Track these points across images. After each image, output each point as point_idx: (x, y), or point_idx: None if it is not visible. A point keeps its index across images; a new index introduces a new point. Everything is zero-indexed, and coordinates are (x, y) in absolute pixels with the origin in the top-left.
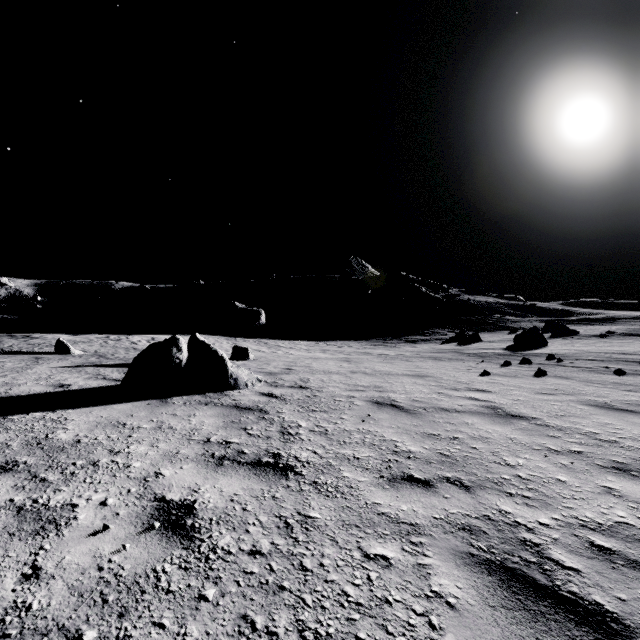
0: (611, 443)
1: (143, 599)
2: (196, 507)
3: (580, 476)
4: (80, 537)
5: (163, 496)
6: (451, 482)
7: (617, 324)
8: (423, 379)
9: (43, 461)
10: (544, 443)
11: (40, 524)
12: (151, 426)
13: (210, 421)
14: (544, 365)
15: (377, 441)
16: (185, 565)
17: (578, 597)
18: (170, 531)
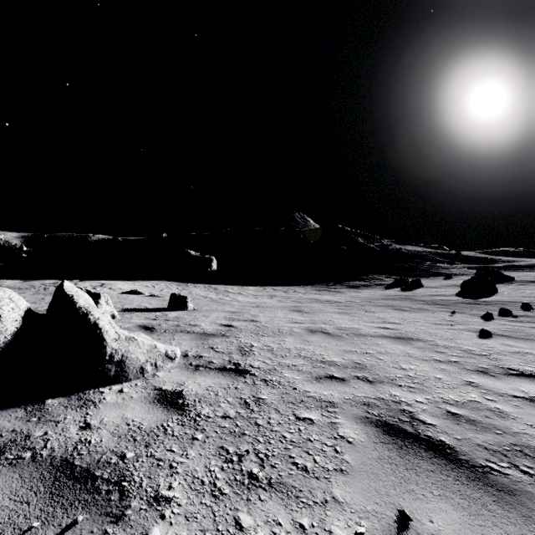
0: None
1: None
2: None
3: None
4: None
5: None
6: None
7: None
8: (412, 346)
9: None
10: None
11: None
12: None
13: None
14: (534, 318)
15: None
16: None
17: None
18: None
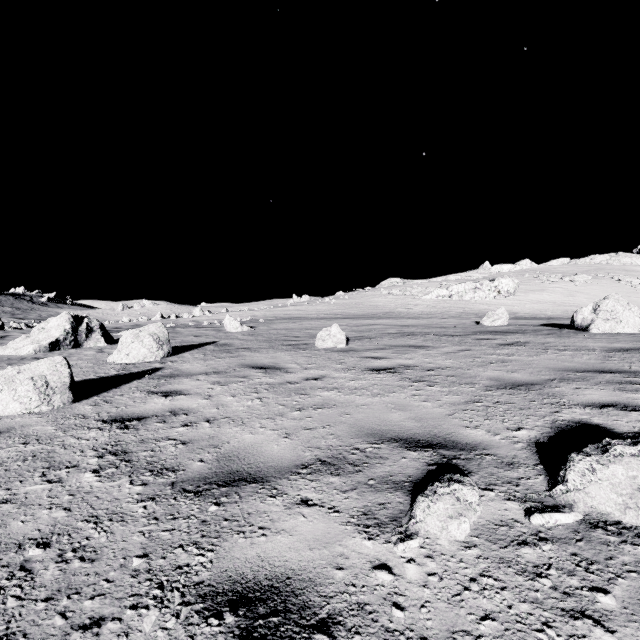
0: None
1: None
2: None
3: None
4: None
5: None
6: None
7: None
8: None
9: None
10: None
11: None
12: None
13: None
14: None
15: None
16: None
17: None
18: None
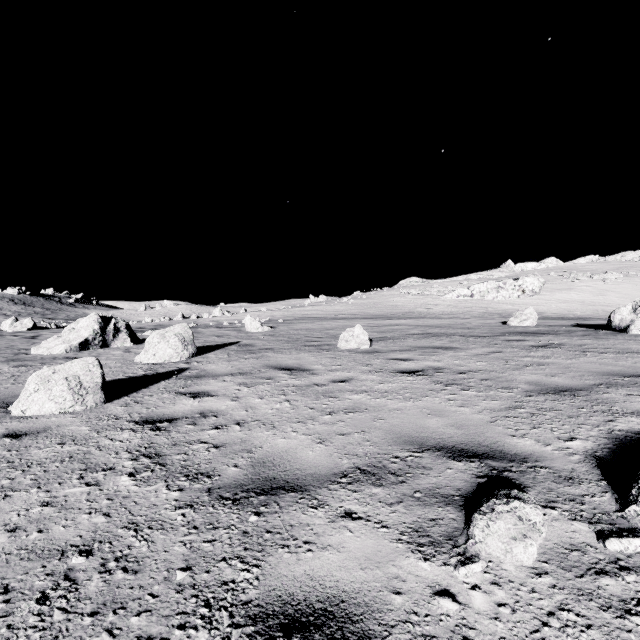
0: None
1: None
2: None
3: None
4: None
5: None
6: None
7: None
8: None
9: None
10: None
11: None
12: None
13: None
14: None
15: None
16: None
17: None
18: None
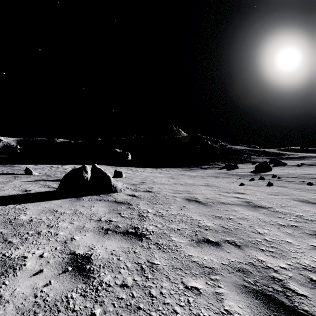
0: (312, 221)
1: (58, 315)
2: (92, 258)
3: (298, 239)
4: (26, 276)
5: (74, 251)
6: (230, 243)
7: (306, 160)
8: (211, 187)
9: (11, 231)
10: (276, 221)
11: (5, 268)
12: (70, 212)
13: (101, 209)
14: (271, 180)
15: (189, 220)
16: (84, 293)
17: (309, 313)
18: (77, 272)
